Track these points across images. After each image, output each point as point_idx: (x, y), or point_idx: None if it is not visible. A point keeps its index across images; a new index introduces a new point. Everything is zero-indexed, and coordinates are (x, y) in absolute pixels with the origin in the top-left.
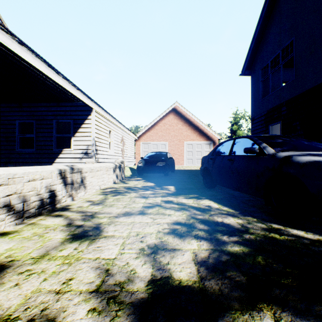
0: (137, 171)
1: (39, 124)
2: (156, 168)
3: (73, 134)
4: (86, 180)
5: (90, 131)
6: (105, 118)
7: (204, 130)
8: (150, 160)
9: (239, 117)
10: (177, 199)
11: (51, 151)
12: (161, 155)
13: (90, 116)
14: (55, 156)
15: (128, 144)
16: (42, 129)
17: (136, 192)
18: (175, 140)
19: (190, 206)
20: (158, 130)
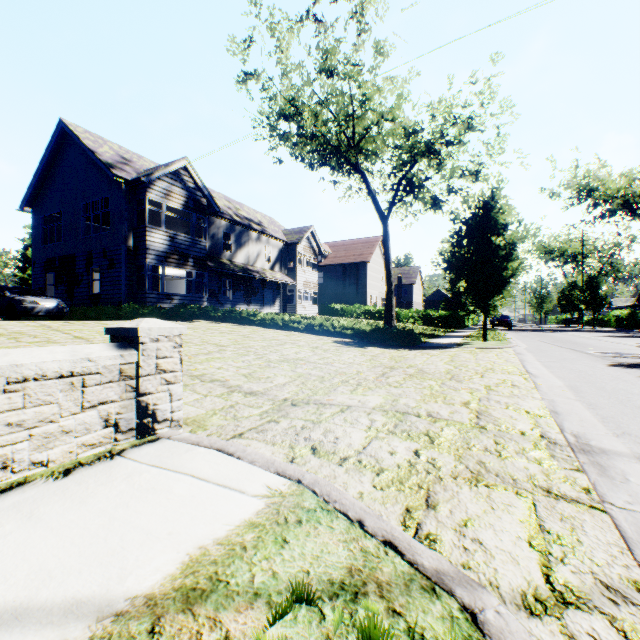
0: None
1: None
2: None
3: None
4: None
5: None
6: None
7: None
8: None
9: None
10: None
11: None
12: None
13: None
14: None
15: None
16: None
17: None
18: None
19: None
20: None
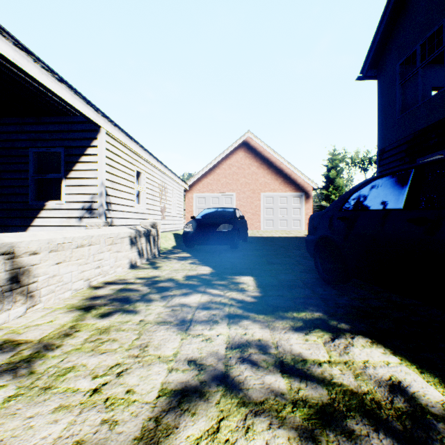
0: (183, 240)
1: (4, 155)
2: (217, 235)
3: (64, 174)
4: (35, 272)
5: (96, 168)
6: (128, 149)
7: (291, 174)
8: (206, 221)
9: (338, 159)
10: (275, 335)
11: (25, 205)
12: (225, 212)
13: (96, 142)
14: (32, 214)
15: (172, 196)
16: (9, 165)
17: (166, 301)
18: (246, 191)
19: (332, 385)
20: (221, 175)
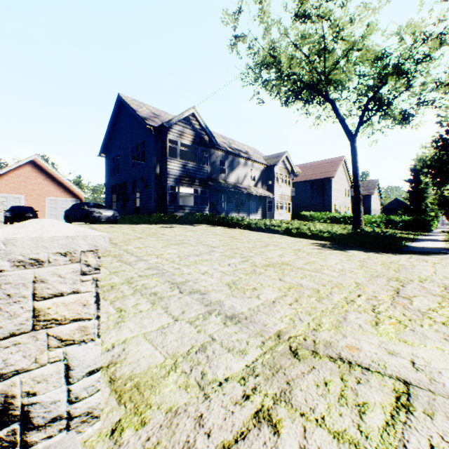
0: (5, 220)
1: None
2: (26, 218)
3: None
4: None
5: None
6: None
7: (70, 187)
8: (18, 212)
9: None
10: None
11: None
12: (27, 208)
13: None
14: None
15: None
16: None
17: None
18: (34, 194)
19: None
20: (10, 181)
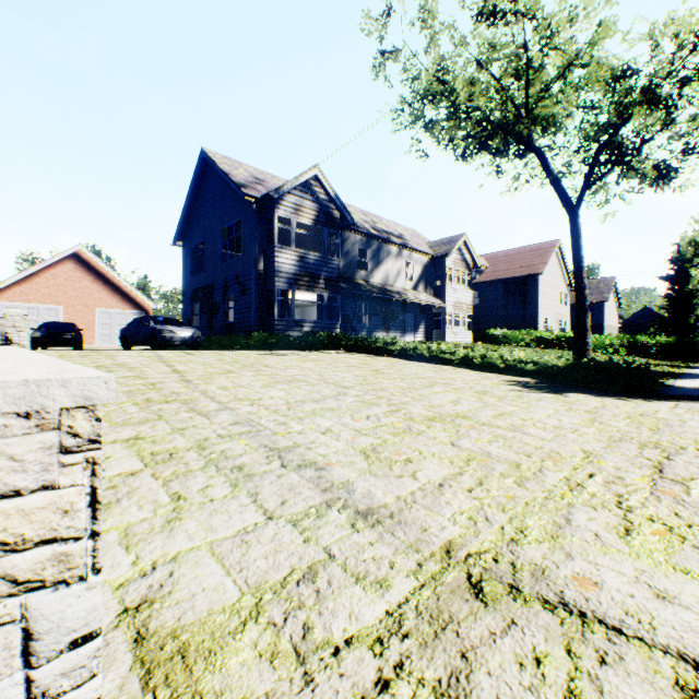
0: (34, 344)
1: None
2: (65, 340)
3: None
4: None
5: None
6: None
7: (131, 293)
8: (53, 331)
9: None
10: None
11: None
12: (67, 326)
13: None
14: None
15: None
16: None
17: None
18: (78, 305)
19: None
20: (43, 285)
